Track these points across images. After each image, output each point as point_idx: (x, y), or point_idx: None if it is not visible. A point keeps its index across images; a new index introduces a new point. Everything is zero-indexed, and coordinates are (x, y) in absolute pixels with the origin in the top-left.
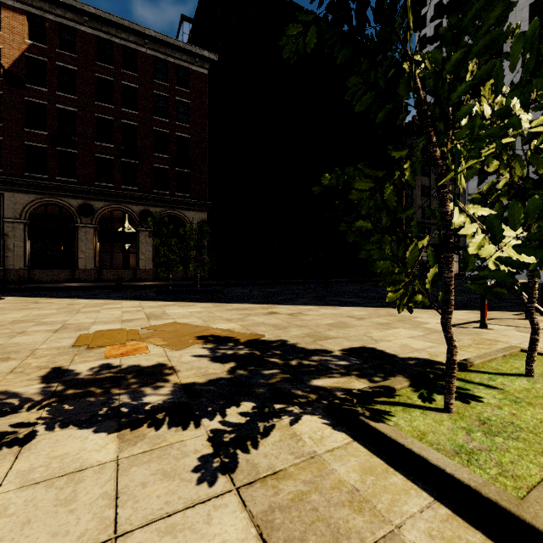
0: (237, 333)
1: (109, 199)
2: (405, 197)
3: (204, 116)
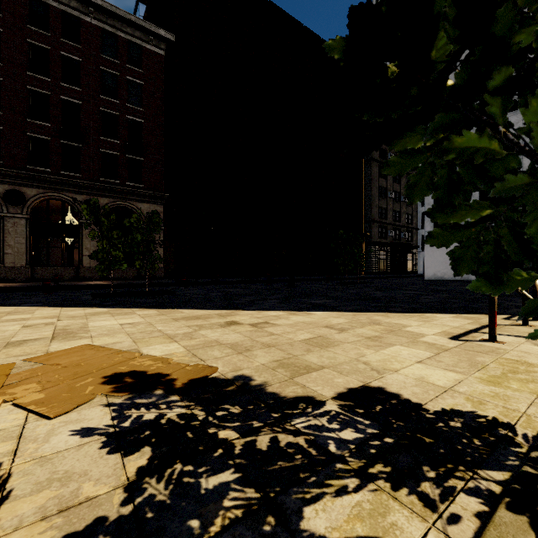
0: (174, 366)
1: (44, 186)
2: (365, 197)
3: (159, 100)
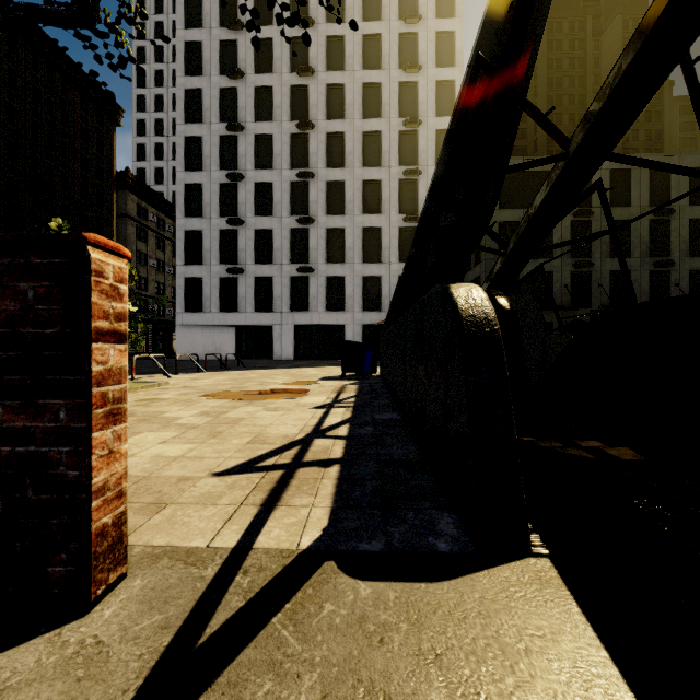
0: None
1: None
2: None
3: None
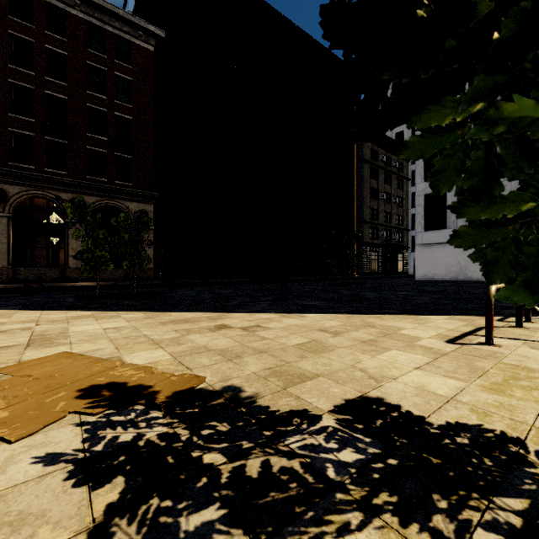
0: (158, 376)
1: (27, 184)
2: (356, 198)
3: (149, 97)
